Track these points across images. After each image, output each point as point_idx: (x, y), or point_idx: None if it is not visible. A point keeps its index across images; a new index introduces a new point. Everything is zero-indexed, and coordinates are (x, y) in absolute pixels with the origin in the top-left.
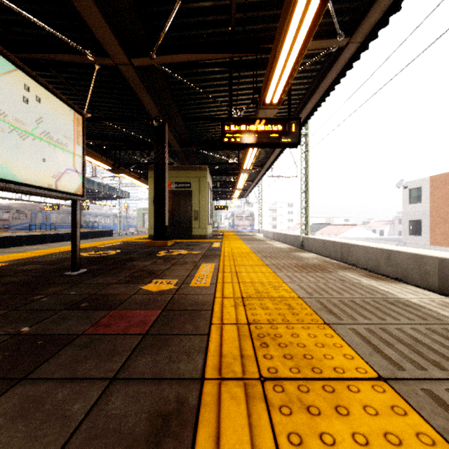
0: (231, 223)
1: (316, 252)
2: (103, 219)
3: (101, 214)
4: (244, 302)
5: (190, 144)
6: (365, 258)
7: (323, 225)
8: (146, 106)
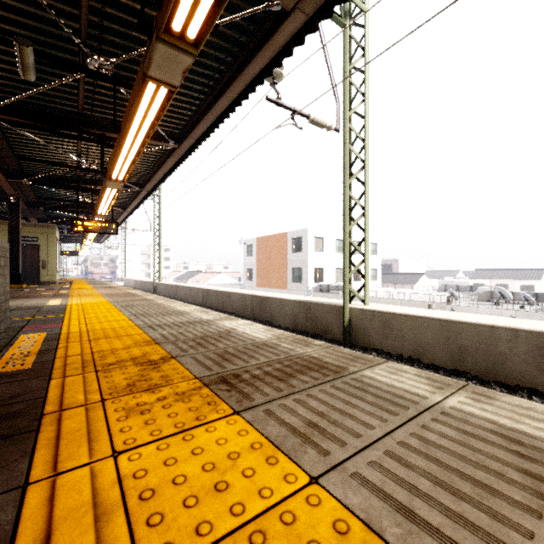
0: (84, 270)
1: (163, 295)
2: None
3: None
4: (80, 293)
5: (38, 205)
6: (183, 294)
7: (196, 273)
8: (6, 191)
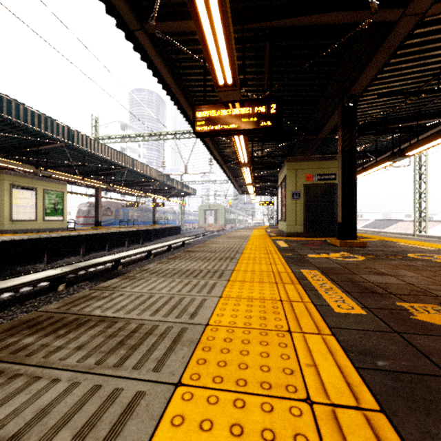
0: None
1: None
2: (165, 216)
3: (164, 211)
4: None
5: (334, 130)
6: None
7: (392, 221)
8: (357, 81)
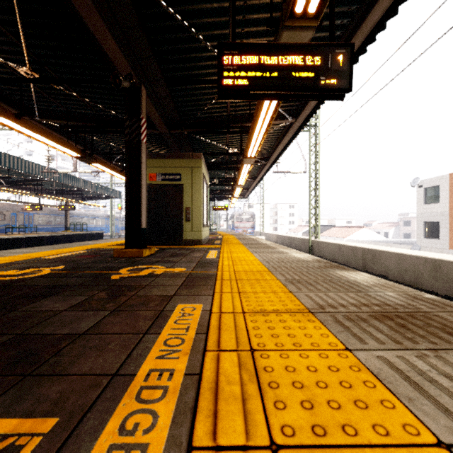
0: (231, 225)
1: (329, 259)
2: (94, 221)
3: (92, 215)
4: None
5: (180, 125)
6: (398, 268)
7: (327, 227)
8: (108, 54)
